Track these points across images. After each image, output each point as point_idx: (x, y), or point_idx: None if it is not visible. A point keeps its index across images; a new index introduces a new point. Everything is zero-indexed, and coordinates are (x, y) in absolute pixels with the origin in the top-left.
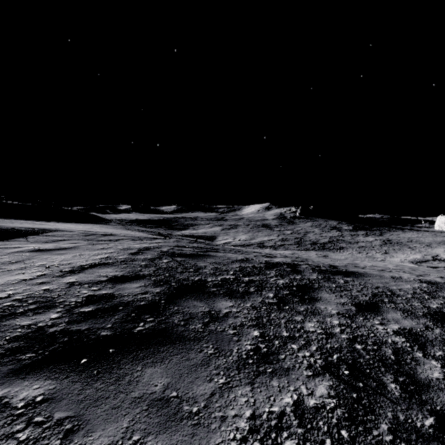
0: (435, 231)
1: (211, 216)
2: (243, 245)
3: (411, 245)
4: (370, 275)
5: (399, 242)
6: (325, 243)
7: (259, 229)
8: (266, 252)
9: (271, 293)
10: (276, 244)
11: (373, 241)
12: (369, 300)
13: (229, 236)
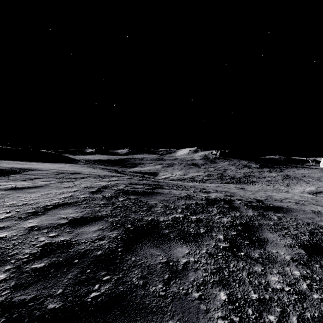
0: (321, 169)
1: (153, 157)
2: (178, 179)
3: (306, 179)
4: (295, 210)
5: (296, 177)
6: (241, 178)
7: (189, 166)
8: (197, 185)
9: (220, 234)
10: (203, 178)
11: (276, 176)
12: (310, 239)
13: (168, 172)
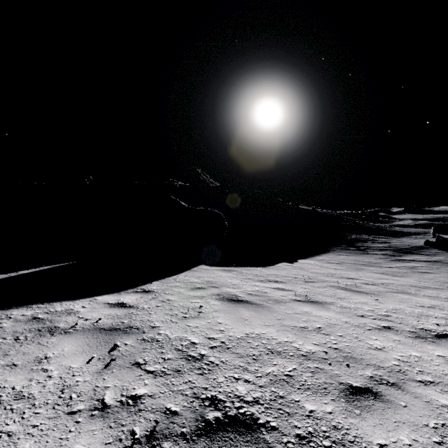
0: None
1: None
2: None
3: None
4: None
5: None
6: None
7: None
8: None
9: None
10: None
11: None
12: None
13: None
